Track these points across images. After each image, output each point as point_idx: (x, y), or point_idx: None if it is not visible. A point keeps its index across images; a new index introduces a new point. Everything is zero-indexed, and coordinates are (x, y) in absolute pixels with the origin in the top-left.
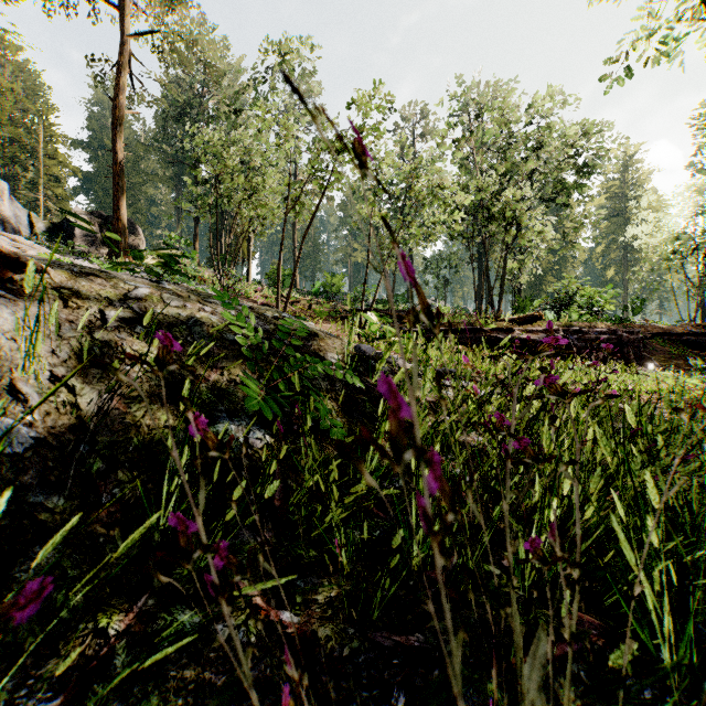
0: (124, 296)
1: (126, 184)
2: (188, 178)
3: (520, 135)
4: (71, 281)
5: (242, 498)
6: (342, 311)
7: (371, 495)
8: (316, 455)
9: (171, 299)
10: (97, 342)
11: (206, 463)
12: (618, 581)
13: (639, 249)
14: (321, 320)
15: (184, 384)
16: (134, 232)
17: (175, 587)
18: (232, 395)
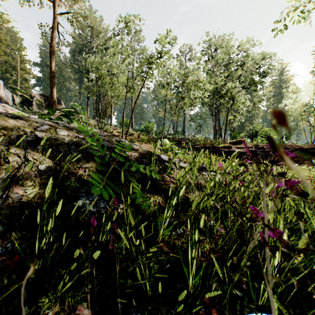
0: (34, 129)
1: (57, 82)
2: (83, 78)
3: (233, 59)
4: (4, 121)
5: (79, 257)
6: (153, 138)
7: (164, 240)
8: (131, 221)
9: (61, 131)
10: (11, 154)
11: (70, 224)
12: (313, 299)
13: (287, 111)
14: (143, 142)
15: (50, 180)
16: (59, 103)
17: (38, 312)
18: (89, 183)
